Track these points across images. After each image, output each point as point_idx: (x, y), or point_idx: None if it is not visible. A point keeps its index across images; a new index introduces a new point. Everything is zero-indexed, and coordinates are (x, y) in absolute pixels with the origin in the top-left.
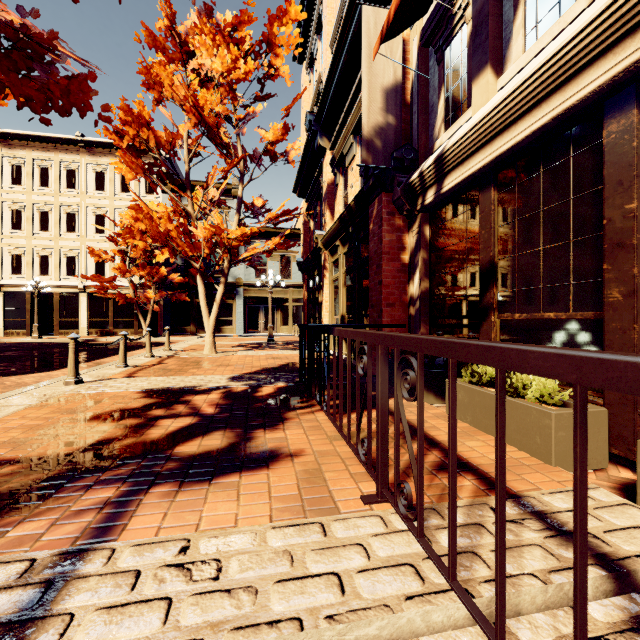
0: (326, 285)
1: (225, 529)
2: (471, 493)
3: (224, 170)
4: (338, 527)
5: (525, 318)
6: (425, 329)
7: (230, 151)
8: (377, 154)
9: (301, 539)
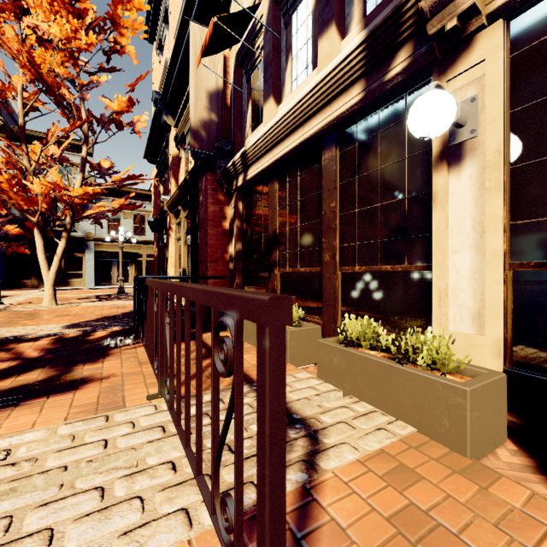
0: (171, 243)
1: (21, 431)
2: (227, 384)
3: (65, 130)
4: (120, 415)
5: (291, 271)
6: (239, 280)
7: (73, 112)
8: (202, 142)
9: (86, 426)
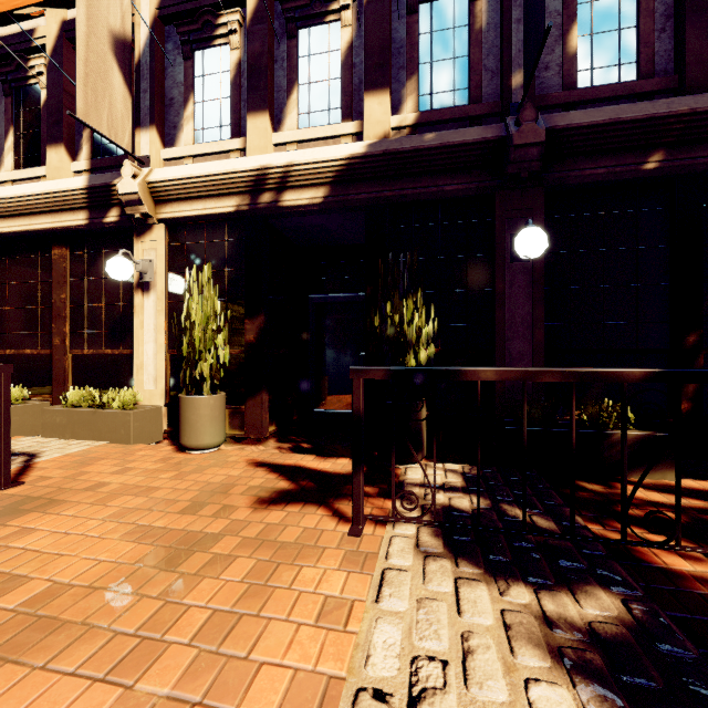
0: None
1: None
2: None
3: None
4: None
5: (14, 353)
6: None
7: None
8: None
9: None
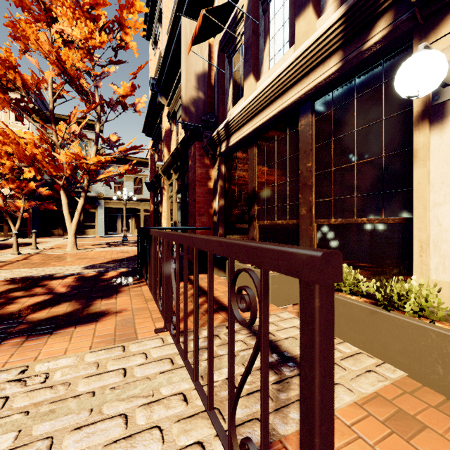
0: (164, 200)
1: (56, 357)
2: (220, 321)
3: (83, 112)
4: (134, 346)
5: (269, 223)
6: (222, 230)
7: (89, 98)
8: (192, 116)
9: (108, 355)
